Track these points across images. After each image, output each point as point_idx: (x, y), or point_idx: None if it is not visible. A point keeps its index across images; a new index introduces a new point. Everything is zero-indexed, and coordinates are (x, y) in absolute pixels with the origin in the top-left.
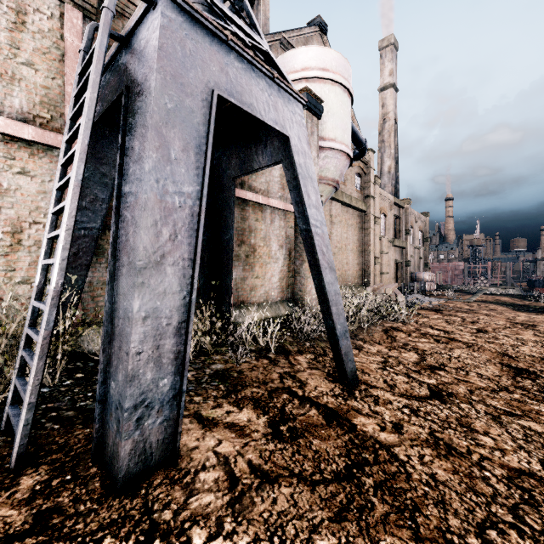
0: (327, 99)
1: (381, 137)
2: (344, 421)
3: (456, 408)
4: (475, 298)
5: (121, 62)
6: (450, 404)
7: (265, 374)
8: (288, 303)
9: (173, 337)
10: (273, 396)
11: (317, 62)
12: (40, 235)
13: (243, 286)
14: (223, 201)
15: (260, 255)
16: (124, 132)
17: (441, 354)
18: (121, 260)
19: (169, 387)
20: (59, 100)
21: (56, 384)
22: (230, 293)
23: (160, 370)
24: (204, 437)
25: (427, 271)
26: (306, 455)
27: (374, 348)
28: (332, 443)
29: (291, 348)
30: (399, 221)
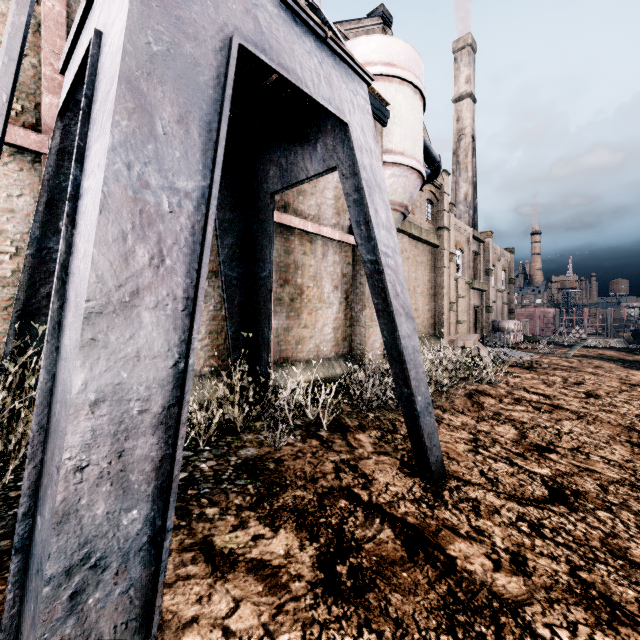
0: (394, 101)
1: (455, 157)
2: (435, 550)
3: (593, 519)
4: (574, 352)
5: (98, 5)
6: (582, 511)
7: (314, 464)
8: (345, 360)
9: (152, 432)
10: (325, 504)
11: (381, 55)
12: (5, 269)
13: (287, 339)
14: (258, 226)
15: (309, 298)
16: (89, 98)
17: (546, 428)
18: (69, 300)
19: (141, 523)
20: (34, 86)
21: (7, 485)
22: (269, 348)
23: (123, 495)
24: (211, 594)
25: (511, 319)
26: (381, 631)
27: (457, 420)
28: (422, 600)
29: (349, 421)
30: (479, 258)
